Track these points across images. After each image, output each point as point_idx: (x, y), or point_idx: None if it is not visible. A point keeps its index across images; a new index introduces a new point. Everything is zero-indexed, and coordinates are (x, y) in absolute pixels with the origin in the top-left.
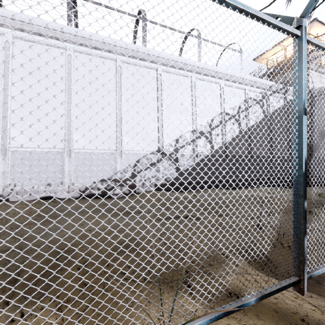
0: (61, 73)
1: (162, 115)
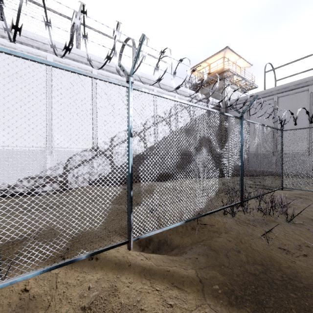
0: None
1: (97, 114)
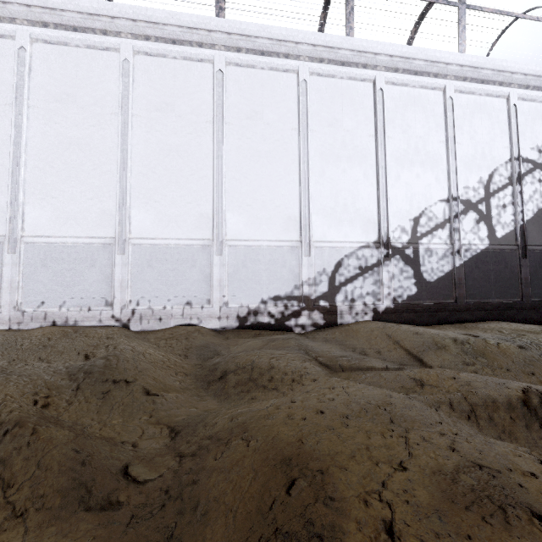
0: (206, 105)
1: (385, 169)
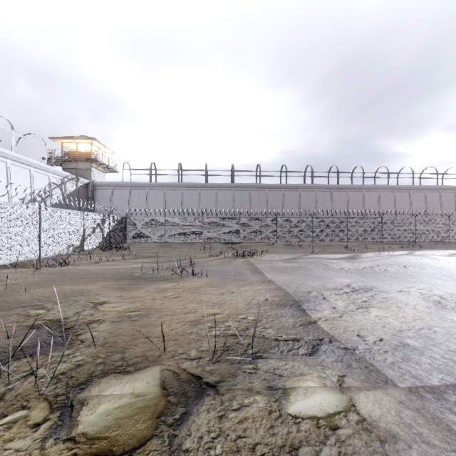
0: None
1: None
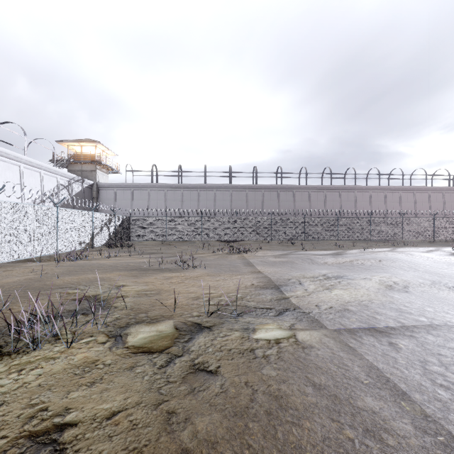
0: None
1: None
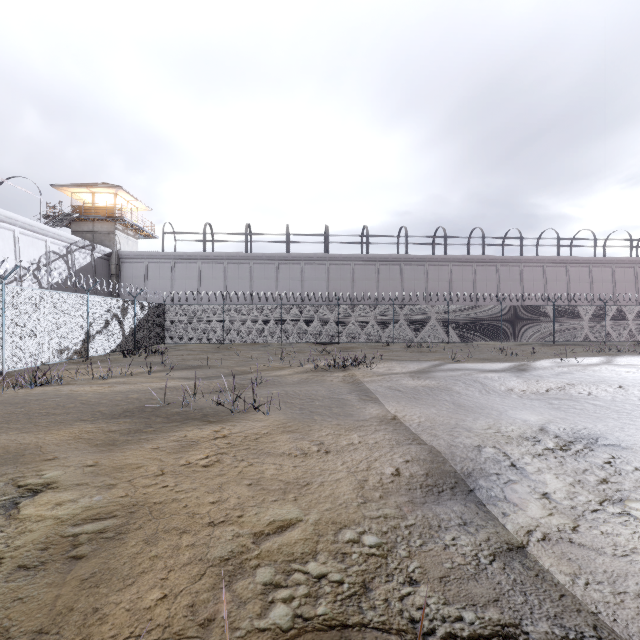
0: None
1: None
